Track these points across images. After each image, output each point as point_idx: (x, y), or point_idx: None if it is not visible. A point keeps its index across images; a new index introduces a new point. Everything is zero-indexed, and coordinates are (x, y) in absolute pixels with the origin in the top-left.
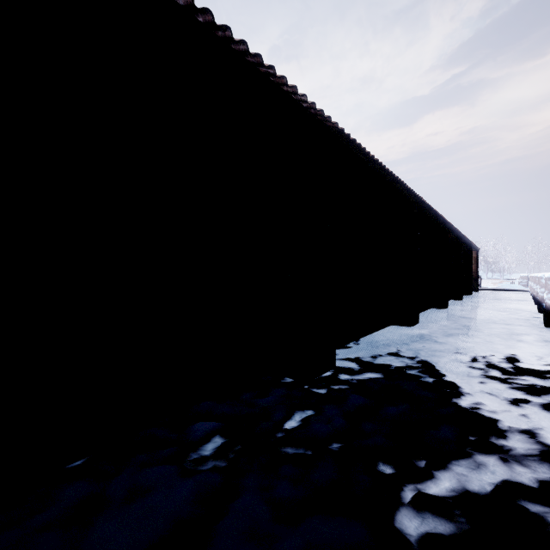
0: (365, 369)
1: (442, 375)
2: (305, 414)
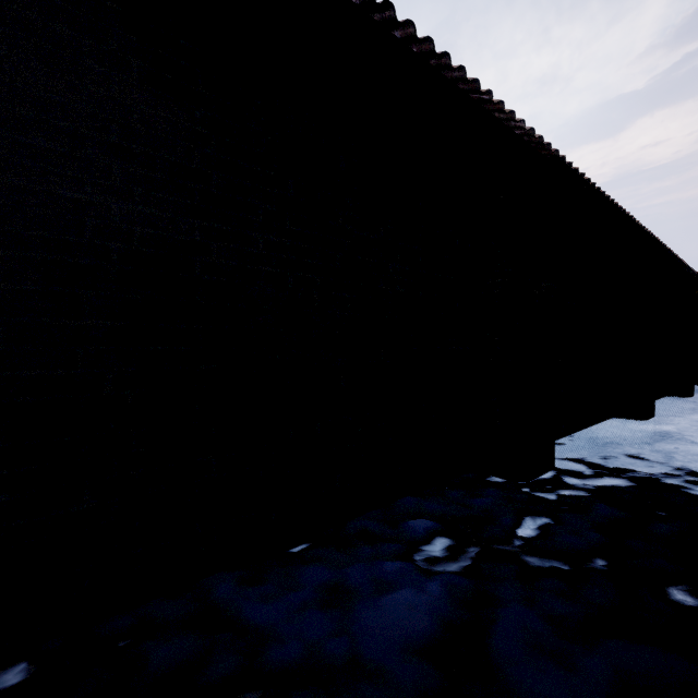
0: (600, 473)
1: None
2: (539, 522)
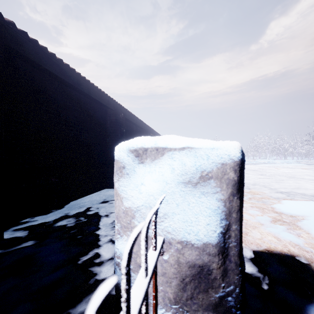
0: (29, 238)
1: (94, 229)
2: None
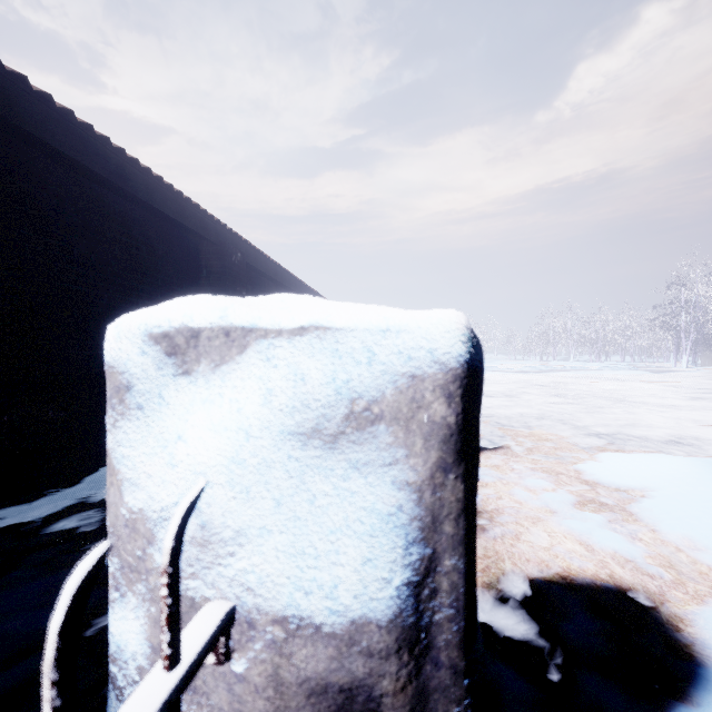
0: None
1: None
2: None
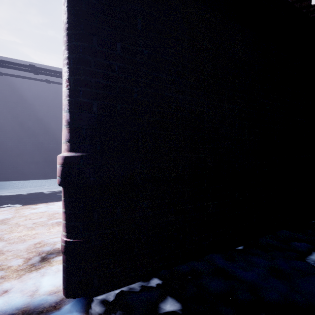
0: None
1: None
2: None
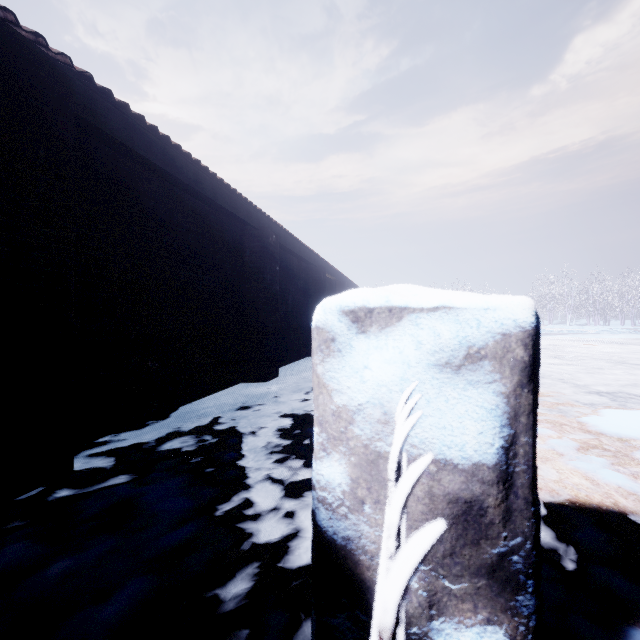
0: (119, 470)
1: (235, 458)
2: None
